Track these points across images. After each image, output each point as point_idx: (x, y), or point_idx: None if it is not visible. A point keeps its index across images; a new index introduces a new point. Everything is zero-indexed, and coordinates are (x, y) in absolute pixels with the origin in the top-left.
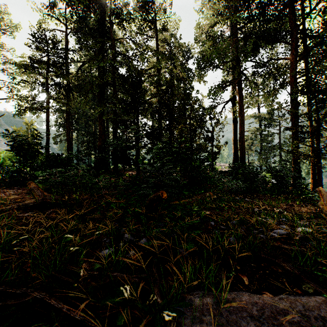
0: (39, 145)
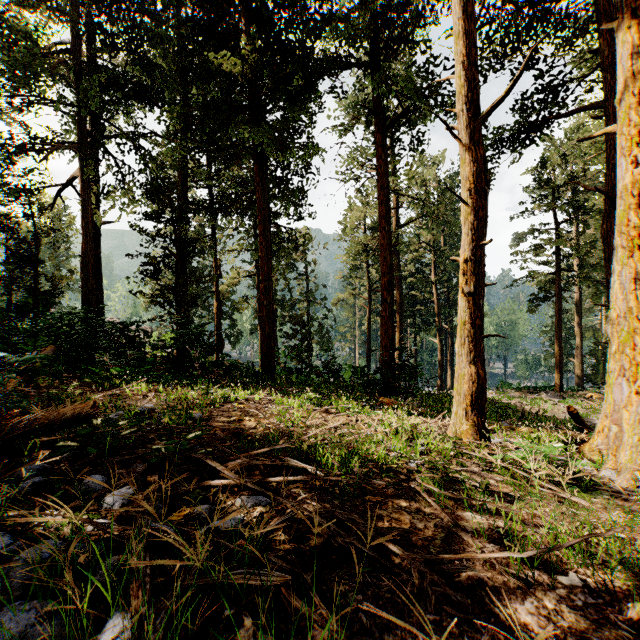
0: None
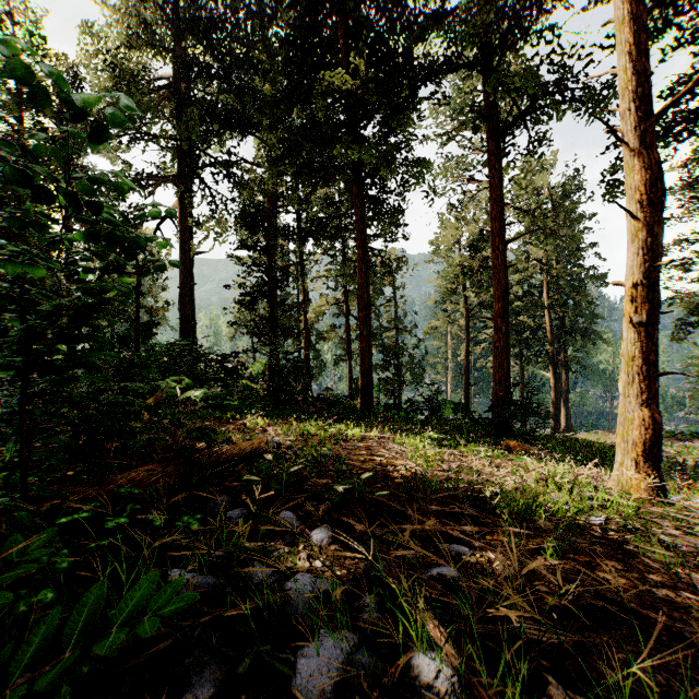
0: None
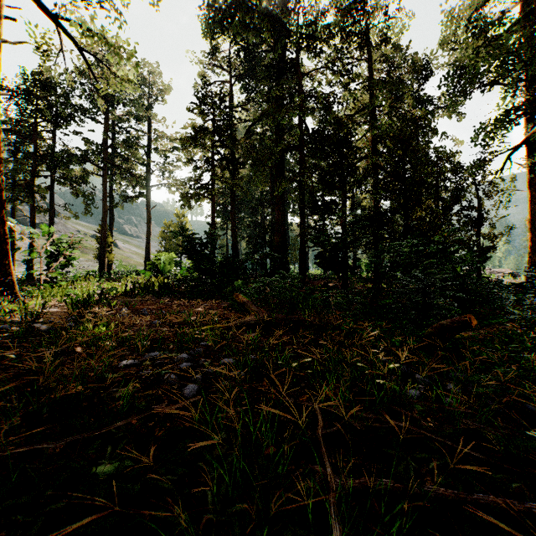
0: (215, 245)
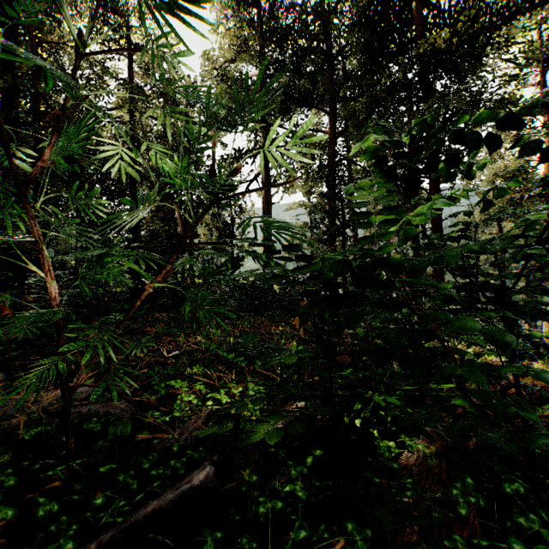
0: None
